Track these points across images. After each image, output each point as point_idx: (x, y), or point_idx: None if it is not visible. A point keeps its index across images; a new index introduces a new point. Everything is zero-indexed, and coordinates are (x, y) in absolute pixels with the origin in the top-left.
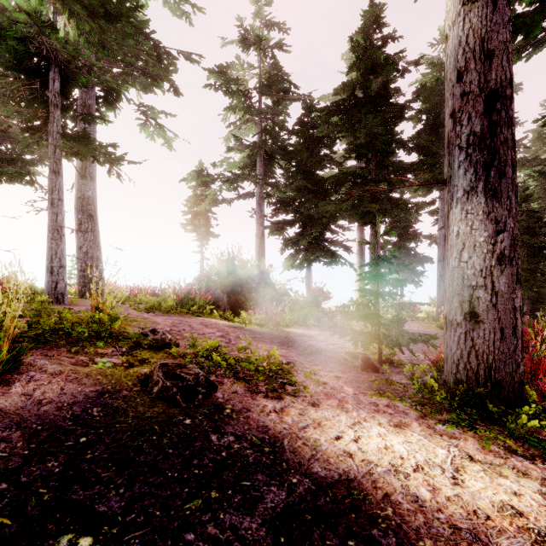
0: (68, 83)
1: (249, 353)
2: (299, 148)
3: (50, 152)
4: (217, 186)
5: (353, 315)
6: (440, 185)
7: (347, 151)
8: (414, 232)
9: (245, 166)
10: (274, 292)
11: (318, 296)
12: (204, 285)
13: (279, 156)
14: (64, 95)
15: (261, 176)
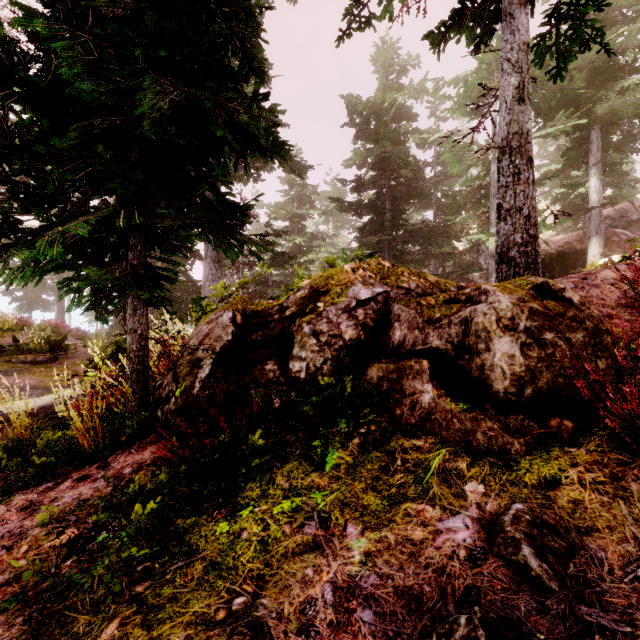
0: None
1: None
2: None
3: None
4: None
5: None
6: None
7: None
8: None
9: None
10: None
11: None
12: None
13: None
14: None
15: None
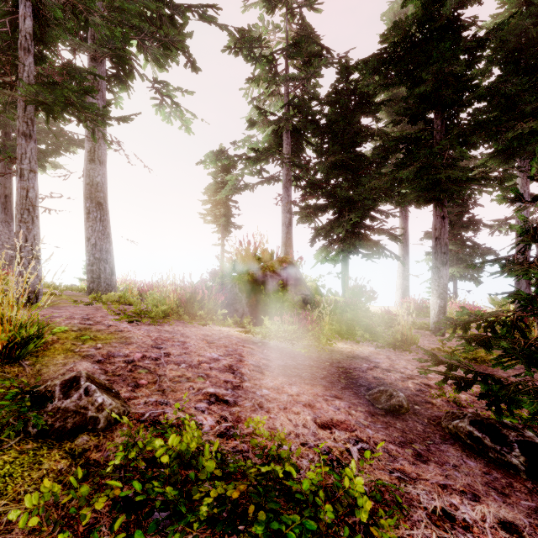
0: (50, 29)
1: (277, 427)
2: (334, 119)
3: (19, 109)
4: (239, 170)
5: (516, 355)
6: (524, 152)
7: (400, 110)
8: (471, 219)
9: (269, 147)
10: (306, 290)
11: (361, 296)
12: (217, 281)
13: (309, 133)
14: (49, 49)
15: (288, 155)
